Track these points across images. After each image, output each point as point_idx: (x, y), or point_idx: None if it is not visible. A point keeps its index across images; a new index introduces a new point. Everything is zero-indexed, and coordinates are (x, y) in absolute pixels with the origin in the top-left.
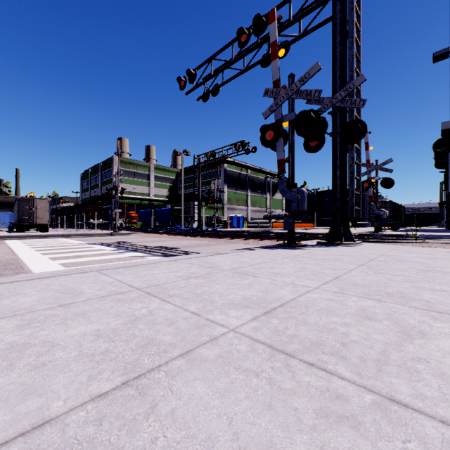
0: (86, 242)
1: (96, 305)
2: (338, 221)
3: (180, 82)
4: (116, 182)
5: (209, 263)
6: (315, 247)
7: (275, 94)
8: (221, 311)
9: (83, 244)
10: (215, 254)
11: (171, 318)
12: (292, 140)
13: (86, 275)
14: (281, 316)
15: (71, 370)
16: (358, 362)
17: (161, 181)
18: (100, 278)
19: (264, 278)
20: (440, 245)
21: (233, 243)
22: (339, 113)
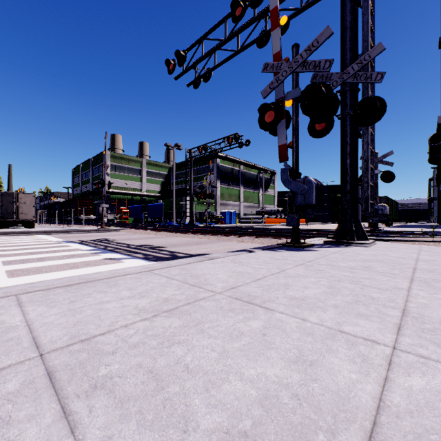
0: (65, 240)
1: None
2: (349, 216)
3: (168, 66)
4: (103, 176)
5: (196, 276)
6: (324, 248)
7: (276, 69)
8: None
9: (60, 242)
10: (205, 260)
11: None
12: (296, 122)
13: None
14: None
15: None
16: None
17: (153, 176)
18: None
19: (285, 315)
20: None
21: (227, 241)
22: (350, 91)
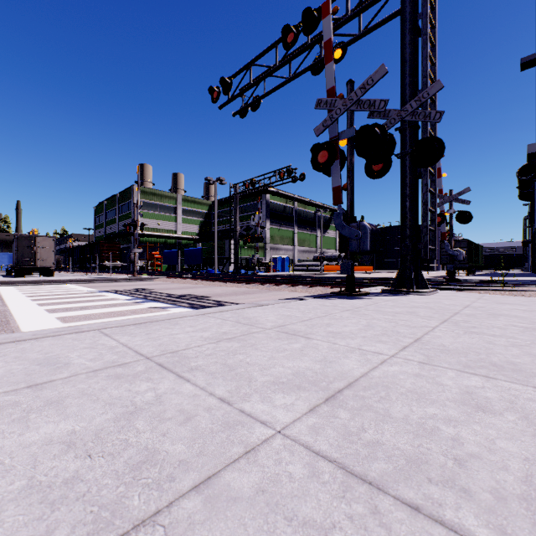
0: (97, 290)
1: (82, 385)
2: (408, 263)
3: (212, 93)
4: (135, 216)
5: (247, 318)
6: (380, 296)
7: (329, 105)
8: (262, 395)
9: (92, 292)
10: (255, 306)
11: (187, 408)
12: (350, 163)
13: (81, 336)
14: (351, 404)
15: (1, 524)
16: (493, 503)
17: (190, 215)
18: (98, 341)
19: (321, 341)
20: (535, 294)
21: (277, 291)
22: (410, 129)
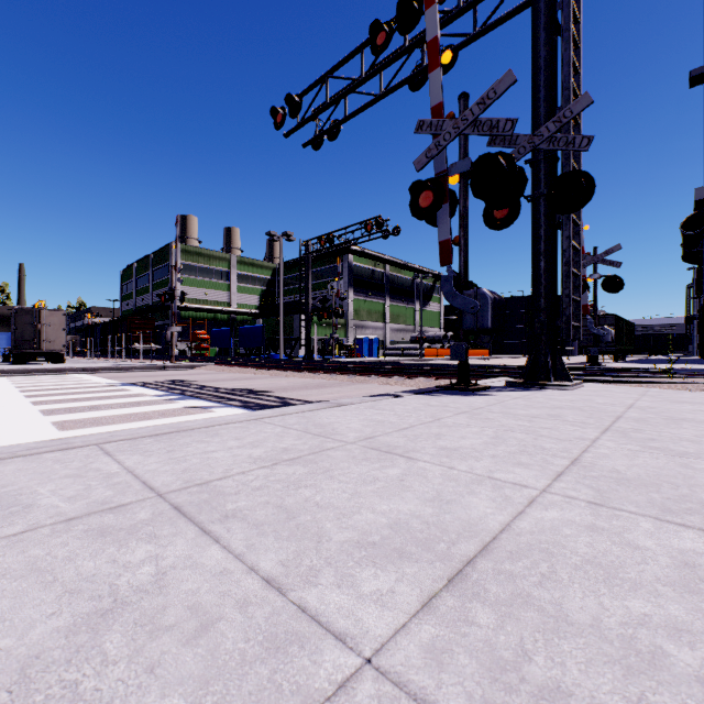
0: (119, 382)
1: (37, 551)
2: (543, 346)
3: (275, 116)
4: (172, 283)
5: (320, 425)
6: (505, 392)
7: (435, 129)
8: (338, 572)
9: (112, 384)
10: (332, 406)
11: (206, 602)
12: (464, 208)
13: (69, 455)
14: (494, 592)
15: None
16: None
17: (248, 282)
18: (92, 464)
19: (429, 463)
20: None
21: (363, 383)
22: (545, 162)
